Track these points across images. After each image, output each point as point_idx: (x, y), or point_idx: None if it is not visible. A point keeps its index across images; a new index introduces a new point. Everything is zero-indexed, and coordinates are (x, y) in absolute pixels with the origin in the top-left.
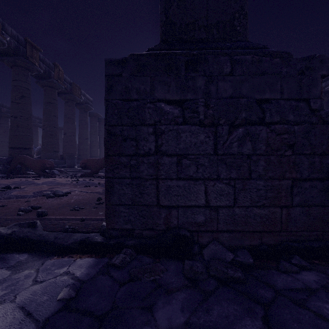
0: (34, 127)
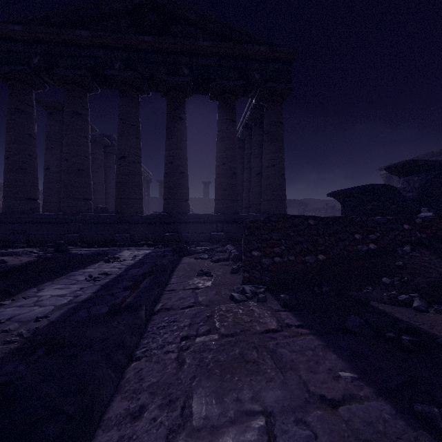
0: (144, 181)
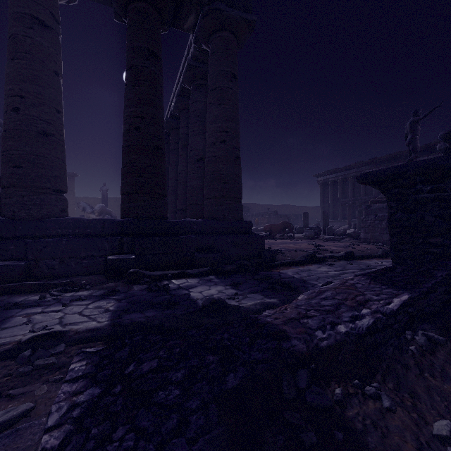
0: None
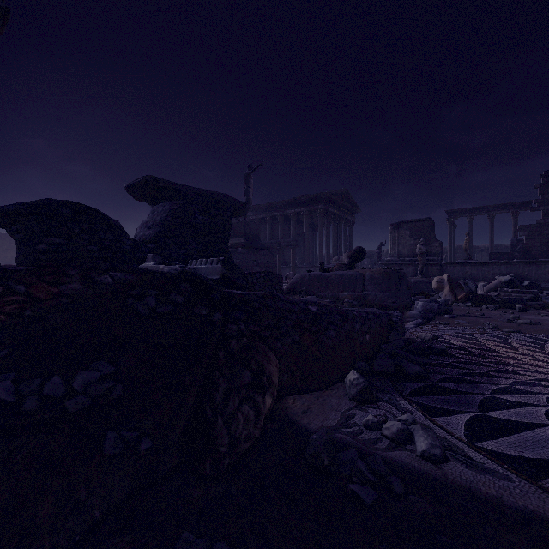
0: None
